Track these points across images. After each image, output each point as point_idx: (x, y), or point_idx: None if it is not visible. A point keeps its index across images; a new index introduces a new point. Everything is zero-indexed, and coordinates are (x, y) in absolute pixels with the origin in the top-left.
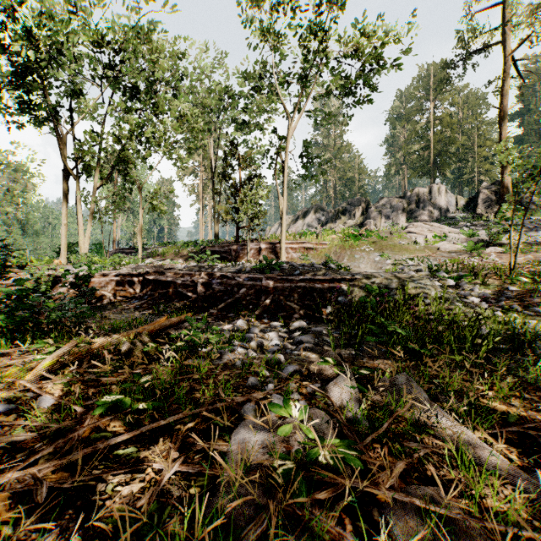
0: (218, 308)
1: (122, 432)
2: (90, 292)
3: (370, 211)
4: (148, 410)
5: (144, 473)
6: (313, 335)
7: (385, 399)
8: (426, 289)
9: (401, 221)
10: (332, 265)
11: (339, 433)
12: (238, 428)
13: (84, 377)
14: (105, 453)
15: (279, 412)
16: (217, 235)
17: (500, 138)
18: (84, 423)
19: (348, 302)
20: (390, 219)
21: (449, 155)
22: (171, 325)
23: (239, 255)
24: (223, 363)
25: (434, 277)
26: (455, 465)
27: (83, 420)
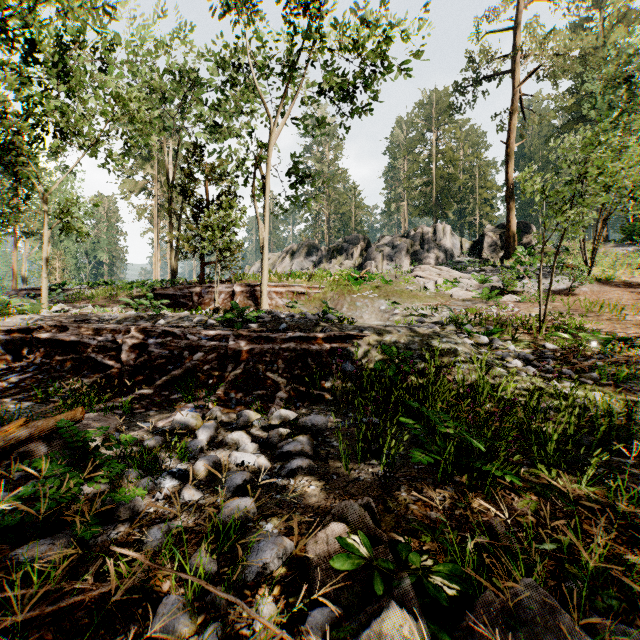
0: (156, 386)
1: None
2: None
3: (371, 251)
4: None
5: None
6: (309, 436)
7: None
8: (459, 350)
9: (404, 264)
10: (332, 316)
11: None
12: None
13: None
14: None
15: None
16: (175, 273)
17: (506, 176)
18: None
19: (356, 369)
20: (392, 261)
21: (451, 194)
22: (35, 436)
23: (204, 301)
24: (118, 536)
25: (457, 332)
26: None
27: None
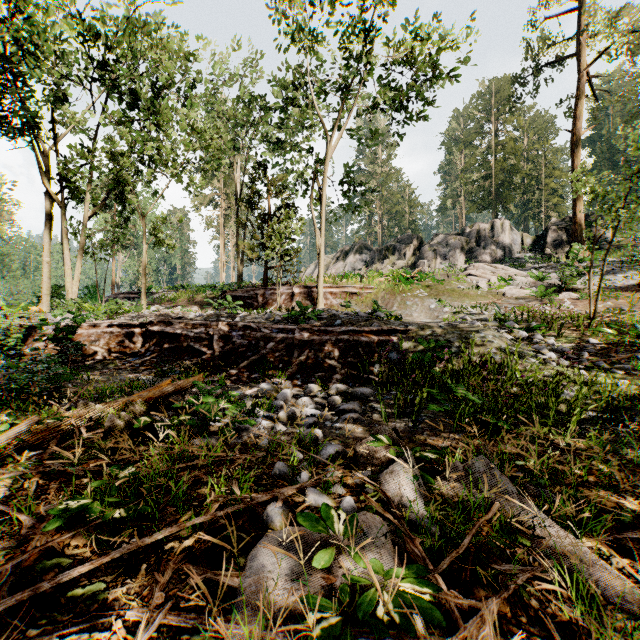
0: (239, 368)
1: (86, 556)
2: (75, 348)
3: (423, 250)
4: (128, 520)
5: (110, 630)
6: (358, 401)
7: (459, 493)
8: (495, 343)
9: (459, 262)
10: (381, 314)
11: (400, 548)
12: (257, 548)
13: (46, 468)
14: (54, 594)
15: (316, 527)
16: (241, 277)
17: (572, 166)
18: (30, 545)
19: (401, 358)
20: (446, 259)
21: (513, 187)
22: (176, 391)
23: (267, 301)
24: (242, 441)
25: (502, 328)
26: (566, 596)
27: (31, 537)
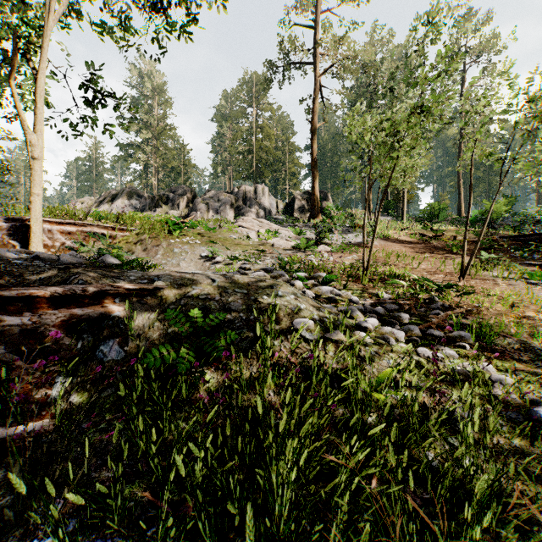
0: None
1: None
2: None
3: (197, 202)
4: None
5: None
6: None
7: None
8: (302, 308)
9: (229, 217)
10: (111, 259)
11: None
12: None
13: None
14: None
15: None
16: None
17: (312, 150)
18: None
19: (128, 355)
20: (218, 213)
21: (268, 164)
22: None
23: None
24: None
25: None
26: None
27: None
